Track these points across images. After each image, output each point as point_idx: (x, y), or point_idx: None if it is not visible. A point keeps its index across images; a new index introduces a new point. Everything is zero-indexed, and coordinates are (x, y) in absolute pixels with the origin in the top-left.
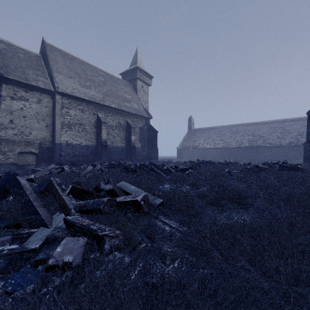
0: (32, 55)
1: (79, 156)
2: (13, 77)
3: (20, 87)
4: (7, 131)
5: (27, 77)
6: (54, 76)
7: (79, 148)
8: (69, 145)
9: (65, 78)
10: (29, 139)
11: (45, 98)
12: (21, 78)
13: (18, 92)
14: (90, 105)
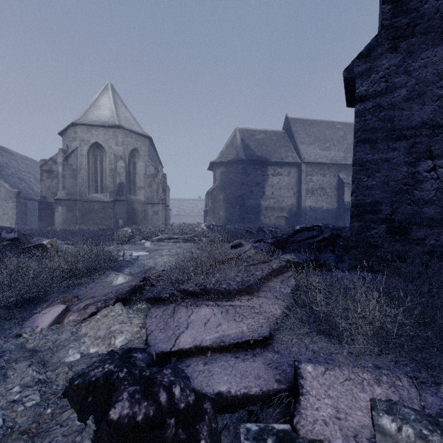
0: (279, 134)
1: (321, 219)
2: (274, 159)
3: (277, 166)
4: (270, 201)
5: (281, 156)
6: (299, 149)
7: (320, 212)
8: (312, 209)
9: (306, 147)
10: (282, 206)
11: (293, 169)
12: (278, 159)
13: (276, 169)
14: (331, 167)
